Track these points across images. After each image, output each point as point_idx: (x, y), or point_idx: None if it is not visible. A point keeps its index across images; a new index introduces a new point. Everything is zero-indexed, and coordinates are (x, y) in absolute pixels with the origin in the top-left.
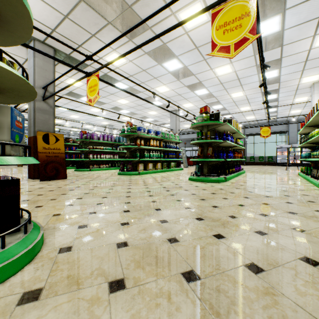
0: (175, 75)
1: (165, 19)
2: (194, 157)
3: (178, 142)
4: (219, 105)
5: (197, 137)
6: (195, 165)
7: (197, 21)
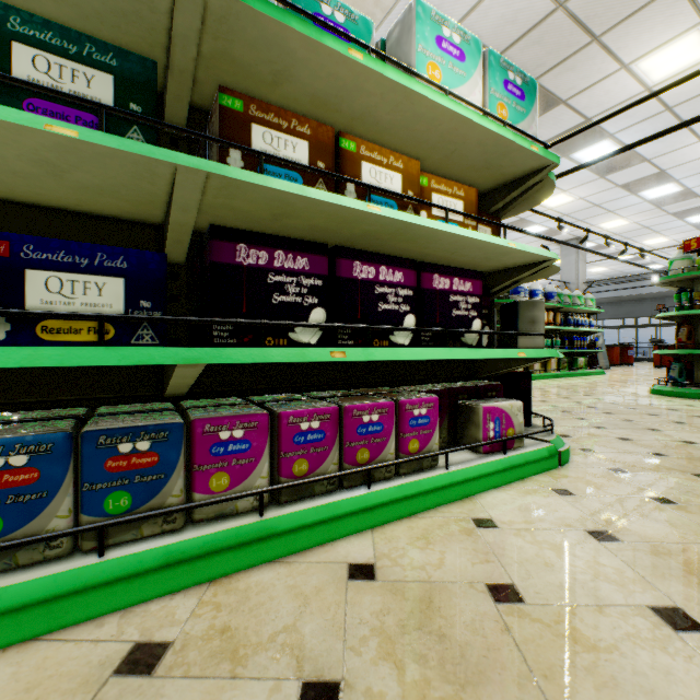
0: (597, 168)
1: (603, 80)
2: (621, 346)
3: (592, 313)
4: None
5: (676, 303)
6: (623, 364)
7: (680, 64)
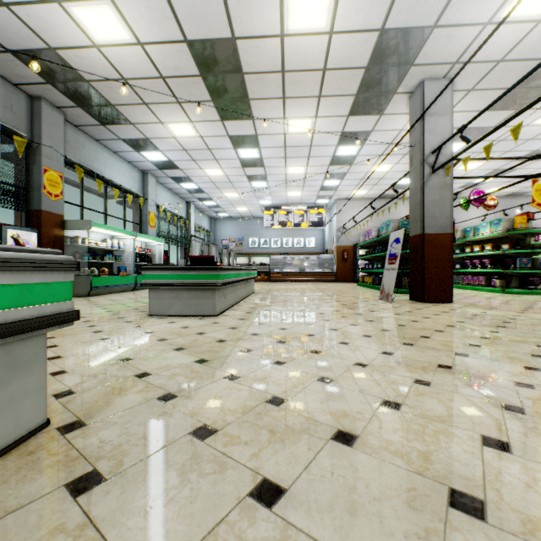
0: None
1: None
2: None
3: None
4: None
5: None
6: None
7: None
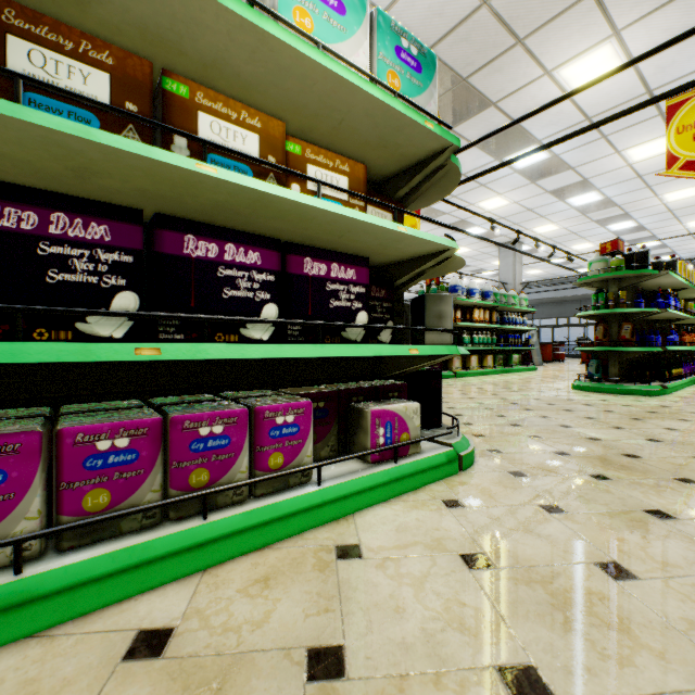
0: (528, 173)
1: (529, 85)
2: (554, 343)
3: (526, 312)
4: (625, 221)
5: (594, 303)
6: (556, 360)
7: (597, 75)
